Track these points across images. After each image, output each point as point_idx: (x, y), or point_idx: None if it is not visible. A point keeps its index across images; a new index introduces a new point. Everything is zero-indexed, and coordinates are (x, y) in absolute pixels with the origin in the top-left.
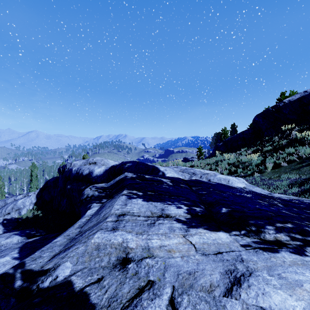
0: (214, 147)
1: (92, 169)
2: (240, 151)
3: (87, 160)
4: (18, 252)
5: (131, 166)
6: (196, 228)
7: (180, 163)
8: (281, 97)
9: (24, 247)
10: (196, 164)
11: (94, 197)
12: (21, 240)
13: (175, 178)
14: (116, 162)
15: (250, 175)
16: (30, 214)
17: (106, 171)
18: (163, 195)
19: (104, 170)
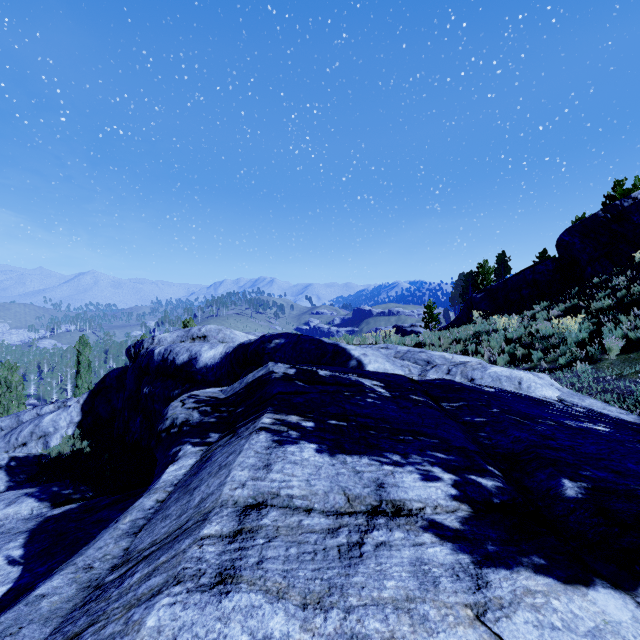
0: (465, 304)
1: (197, 352)
2: (533, 312)
3: (187, 331)
4: (23, 544)
5: (283, 346)
6: (509, 570)
7: (393, 338)
8: (615, 191)
9: (39, 530)
10: (429, 341)
11: (188, 428)
12: (38, 511)
13: (392, 376)
14: (252, 334)
15: (564, 367)
16: (67, 447)
17: (227, 357)
18: (374, 431)
19: (222, 354)
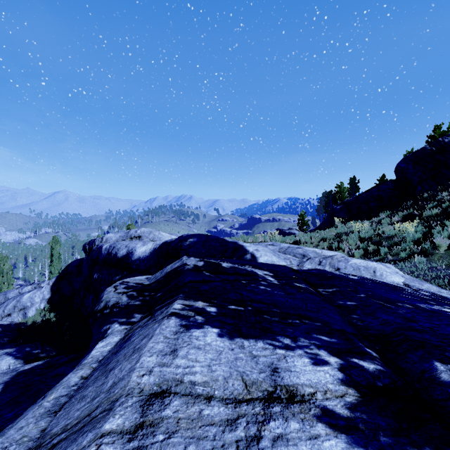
0: (328, 213)
1: (133, 248)
2: (379, 218)
3: (127, 233)
4: None
5: (196, 244)
6: None
7: (277, 237)
8: (435, 132)
9: (12, 382)
10: (303, 240)
11: (117, 309)
12: (13, 366)
13: (278, 267)
14: (174, 235)
15: (405, 259)
16: (39, 317)
17: (155, 252)
18: (267, 316)
19: (151, 250)
